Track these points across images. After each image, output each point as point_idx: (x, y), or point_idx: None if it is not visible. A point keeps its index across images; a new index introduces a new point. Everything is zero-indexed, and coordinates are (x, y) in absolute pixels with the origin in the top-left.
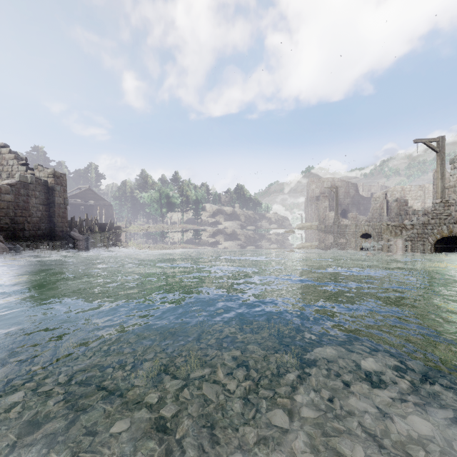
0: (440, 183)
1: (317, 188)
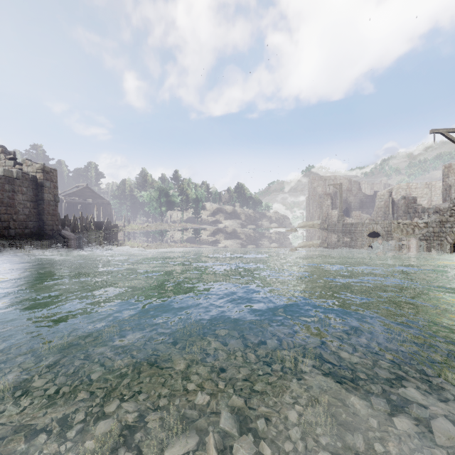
0: None
1: (319, 186)
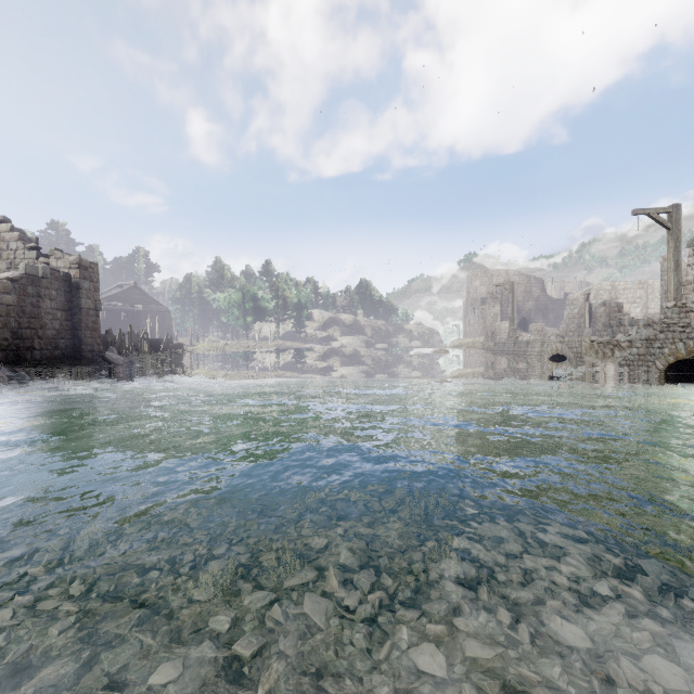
0: (673, 276)
1: (482, 285)
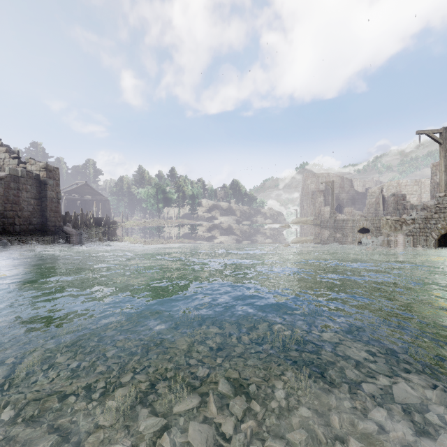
0: (443, 175)
1: (312, 183)
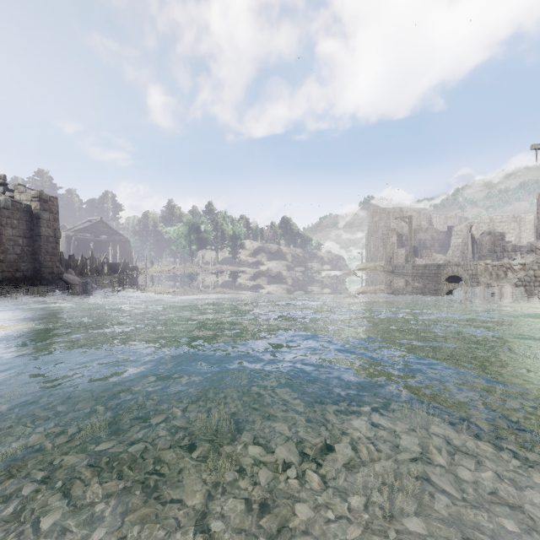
0: None
1: (381, 220)
